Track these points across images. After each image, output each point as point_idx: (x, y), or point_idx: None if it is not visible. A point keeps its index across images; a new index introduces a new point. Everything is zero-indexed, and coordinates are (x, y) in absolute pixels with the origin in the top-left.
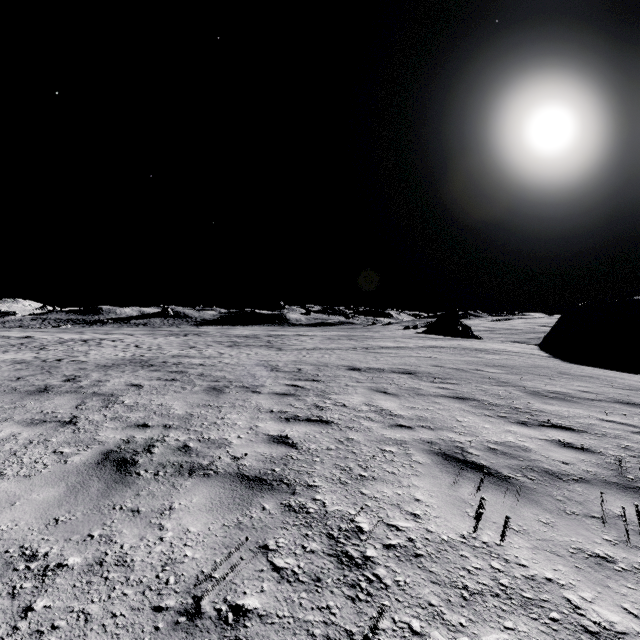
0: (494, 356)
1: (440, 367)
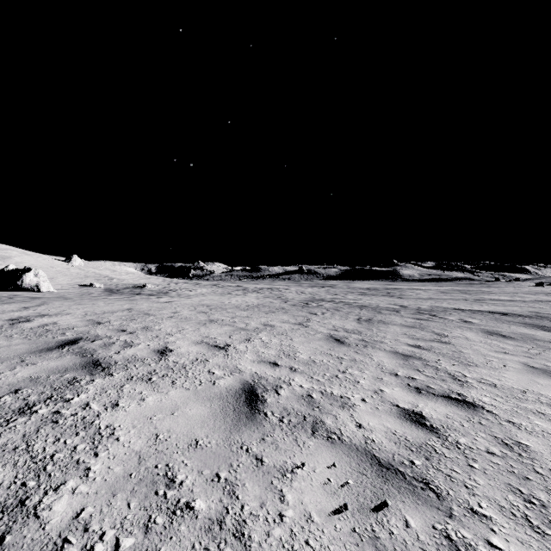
0: None
1: (535, 312)
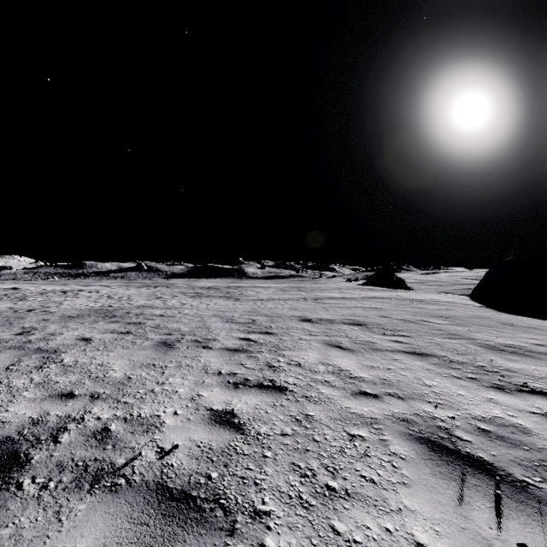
0: (434, 306)
1: (387, 318)
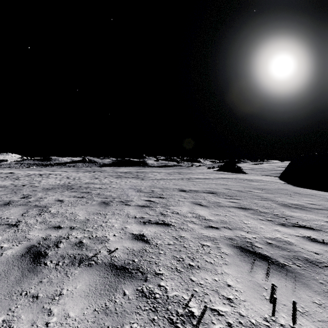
0: (257, 183)
1: (229, 189)
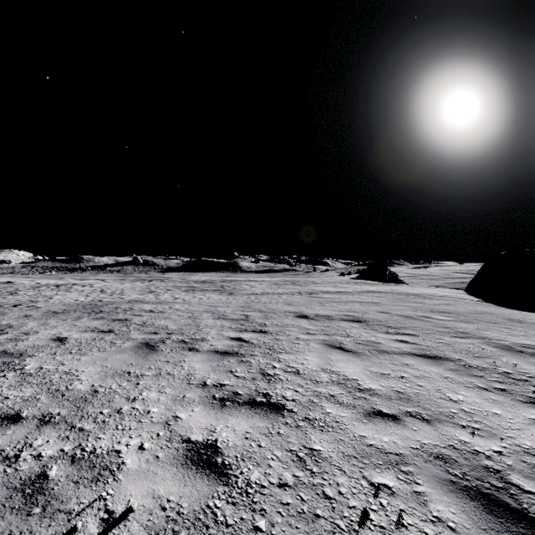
0: (433, 301)
1: (387, 314)
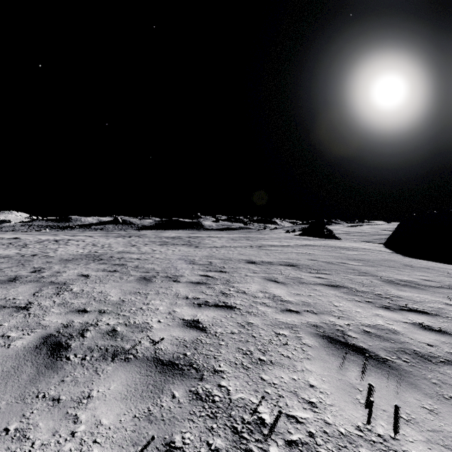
0: (353, 252)
1: (315, 261)
